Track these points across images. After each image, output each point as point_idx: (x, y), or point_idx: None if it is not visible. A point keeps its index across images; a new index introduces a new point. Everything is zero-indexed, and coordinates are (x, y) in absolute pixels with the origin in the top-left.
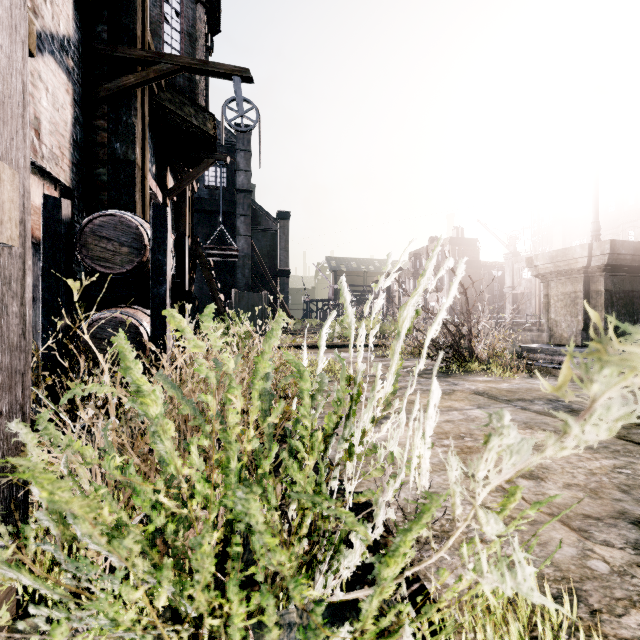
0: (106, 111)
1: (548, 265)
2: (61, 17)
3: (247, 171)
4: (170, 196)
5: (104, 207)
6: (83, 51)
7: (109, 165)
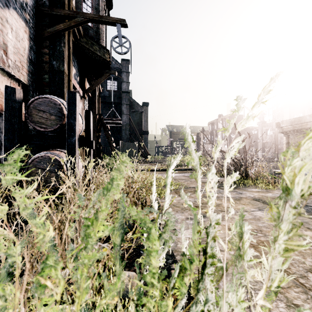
0: (48, 44)
1: (289, 126)
2: None
3: (127, 82)
4: (87, 93)
5: None
6: (36, 11)
7: (50, 73)
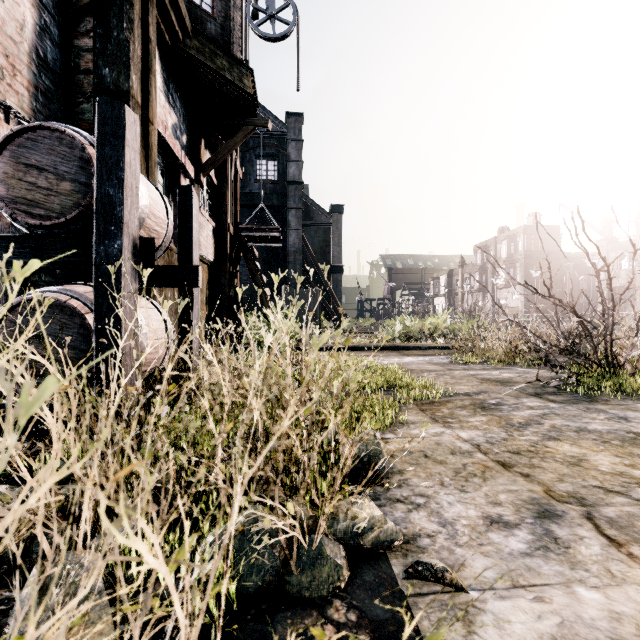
0: (91, 25)
1: None
2: None
3: (298, 161)
4: (204, 172)
5: None
6: None
7: (95, 99)
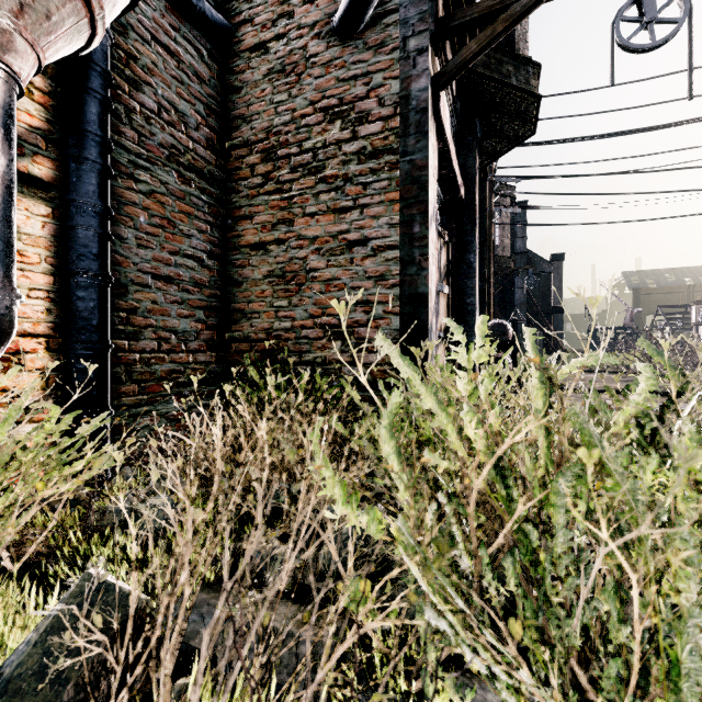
0: None
1: None
2: None
3: (523, 237)
4: None
5: None
6: None
7: None
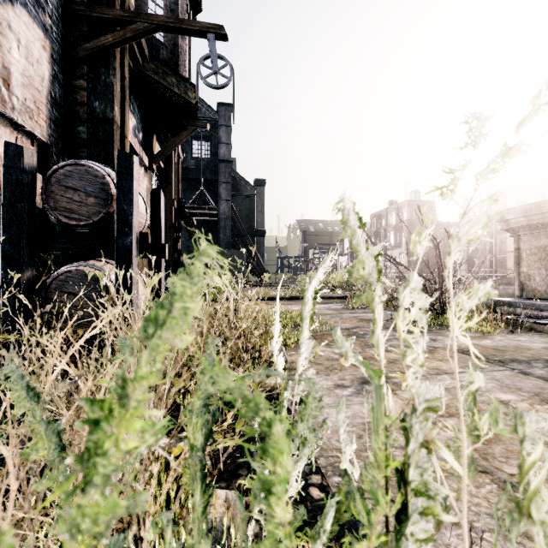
0: (85, 71)
1: (520, 219)
2: None
3: (228, 144)
4: (156, 161)
5: None
6: (63, 12)
7: (88, 123)
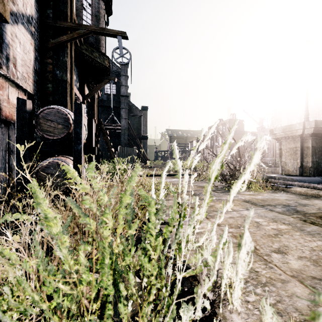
0: (52, 54)
1: (281, 133)
2: (28, 5)
3: (126, 86)
4: (86, 98)
5: (51, 104)
6: (40, 23)
7: (53, 82)
